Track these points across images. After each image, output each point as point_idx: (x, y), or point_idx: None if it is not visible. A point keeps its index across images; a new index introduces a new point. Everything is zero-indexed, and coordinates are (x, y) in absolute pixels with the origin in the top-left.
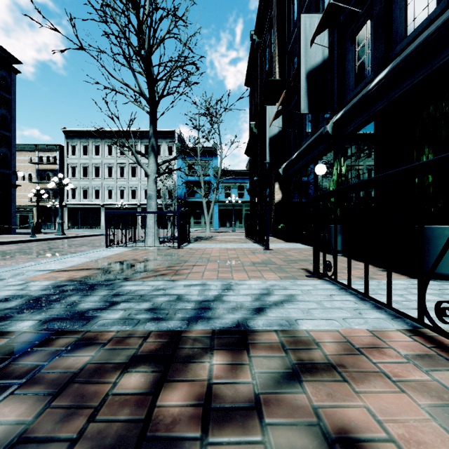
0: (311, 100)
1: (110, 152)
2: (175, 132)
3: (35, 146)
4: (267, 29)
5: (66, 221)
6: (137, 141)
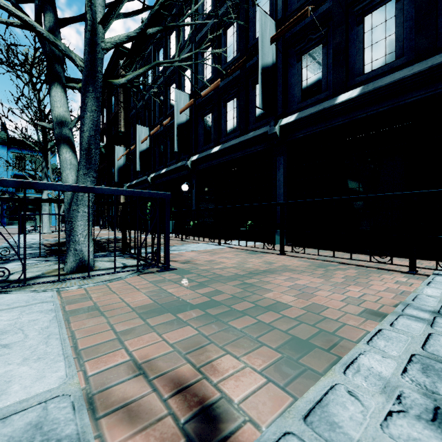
0: (141, 165)
1: None
2: None
3: None
4: None
5: None
6: None
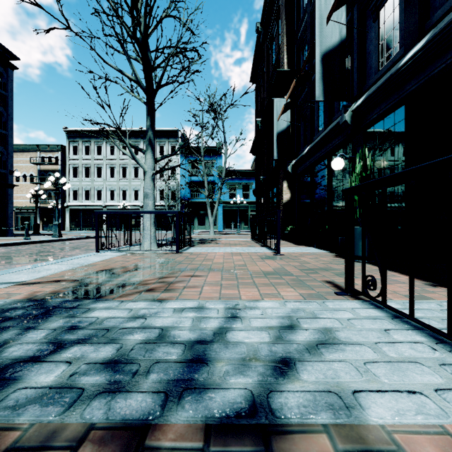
0: (326, 86)
1: (112, 152)
2: (179, 132)
3: (37, 147)
4: (274, 20)
5: (67, 222)
6: (140, 140)
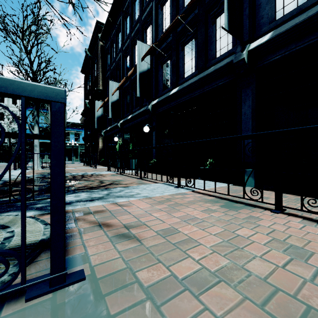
0: (113, 113)
1: None
2: None
3: None
4: (96, 56)
5: None
6: None
